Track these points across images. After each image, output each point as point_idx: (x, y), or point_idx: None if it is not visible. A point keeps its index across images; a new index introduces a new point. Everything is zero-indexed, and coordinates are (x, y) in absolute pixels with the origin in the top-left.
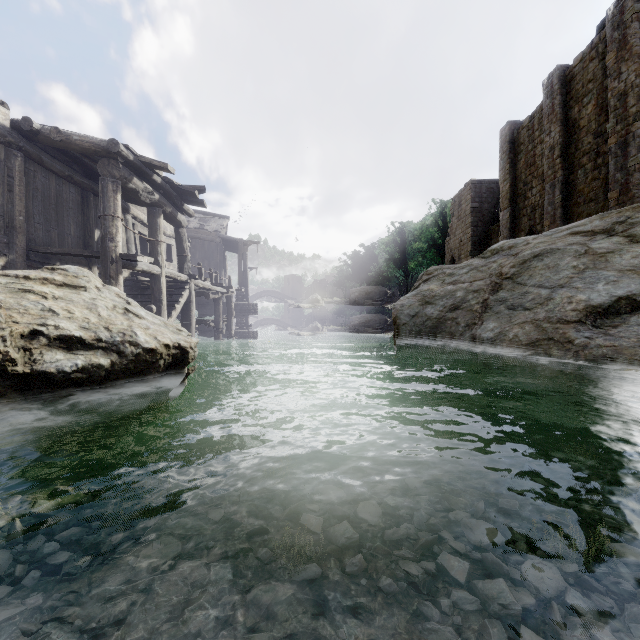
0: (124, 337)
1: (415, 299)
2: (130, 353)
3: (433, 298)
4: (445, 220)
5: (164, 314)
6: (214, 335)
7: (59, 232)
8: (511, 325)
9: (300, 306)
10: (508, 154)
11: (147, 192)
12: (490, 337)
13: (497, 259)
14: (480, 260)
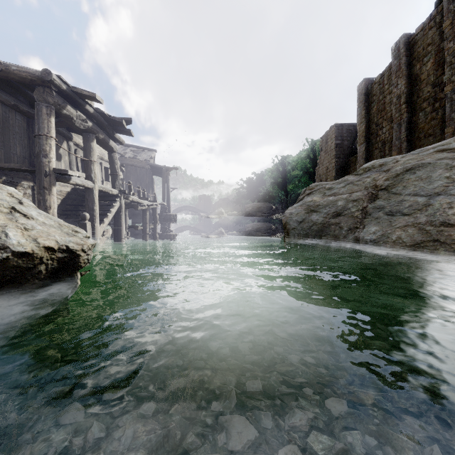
0: None
1: (301, 208)
2: None
3: (317, 207)
4: (315, 154)
5: (96, 221)
6: (141, 238)
7: (5, 151)
8: (392, 228)
9: (209, 217)
10: (364, 103)
11: (81, 119)
12: (373, 239)
13: (370, 175)
14: (354, 176)
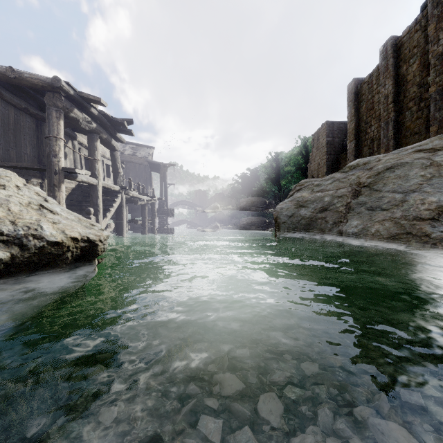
0: (28, 230)
1: (291, 203)
2: (33, 246)
3: (306, 202)
4: (307, 150)
5: (100, 215)
6: (141, 231)
7: (17, 151)
8: (372, 222)
9: (205, 211)
10: (353, 102)
11: (86, 121)
12: (355, 232)
13: (355, 172)
14: (340, 174)
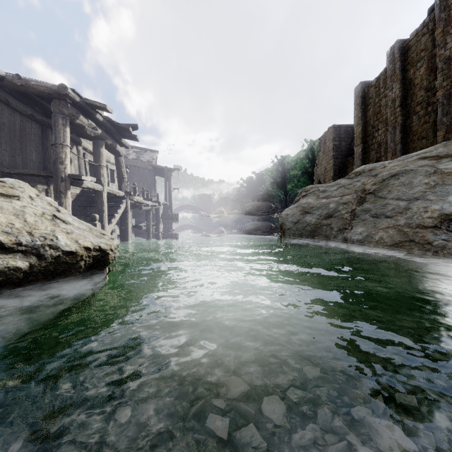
0: (44, 241)
1: (297, 210)
2: (49, 256)
3: (311, 209)
4: (314, 154)
5: (105, 221)
6: (145, 237)
7: (23, 158)
8: (376, 230)
9: (210, 216)
10: (360, 105)
11: (92, 127)
12: (359, 239)
13: (360, 179)
14: (346, 180)
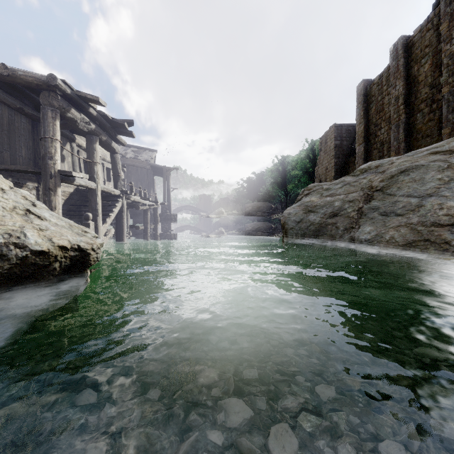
0: (9, 238)
1: (299, 208)
2: (14, 256)
3: (315, 207)
4: (314, 154)
5: (99, 221)
6: (142, 237)
7: (11, 153)
8: (386, 228)
9: (209, 216)
10: (363, 104)
11: (84, 122)
12: (368, 239)
13: (366, 176)
14: (351, 177)
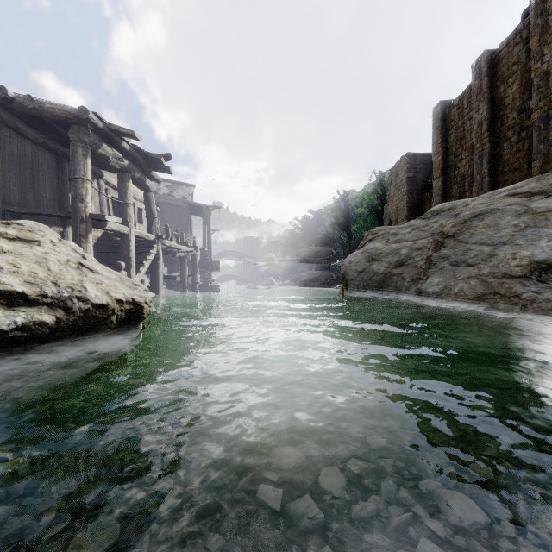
0: (72, 292)
1: (362, 256)
2: (78, 309)
3: (379, 255)
4: (384, 189)
5: (133, 270)
6: (180, 289)
7: (35, 194)
8: (456, 280)
9: (257, 264)
10: (440, 130)
11: (116, 158)
12: (435, 291)
13: (438, 219)
14: (421, 221)
